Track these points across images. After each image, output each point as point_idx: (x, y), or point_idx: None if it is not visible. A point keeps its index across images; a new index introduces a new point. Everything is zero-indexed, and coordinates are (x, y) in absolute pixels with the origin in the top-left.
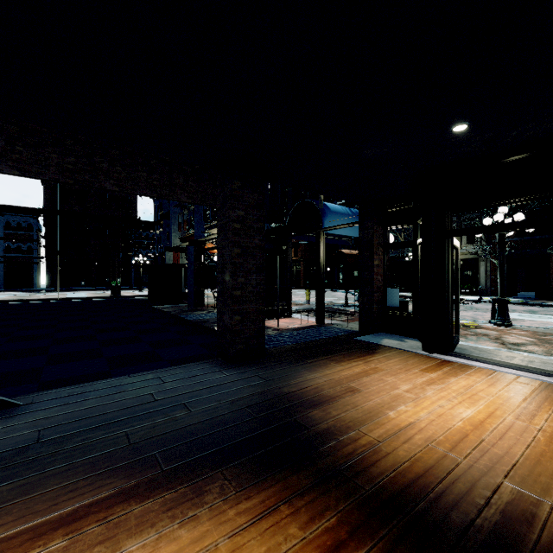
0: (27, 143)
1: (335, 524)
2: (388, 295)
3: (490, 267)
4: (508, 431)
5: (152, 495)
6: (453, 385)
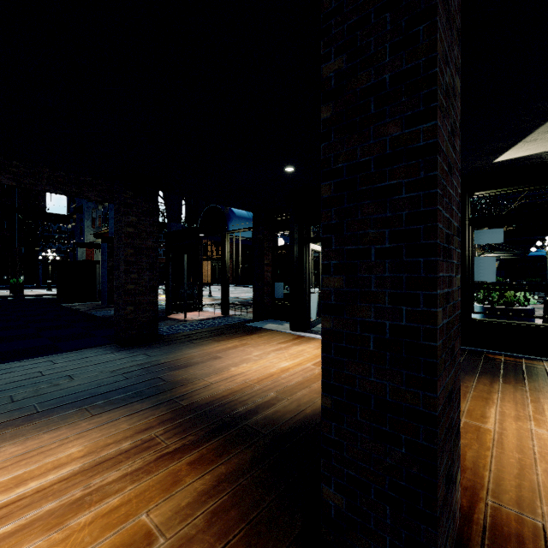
0: None
1: (153, 420)
2: (276, 288)
3: None
4: (300, 371)
5: (26, 423)
6: (291, 350)
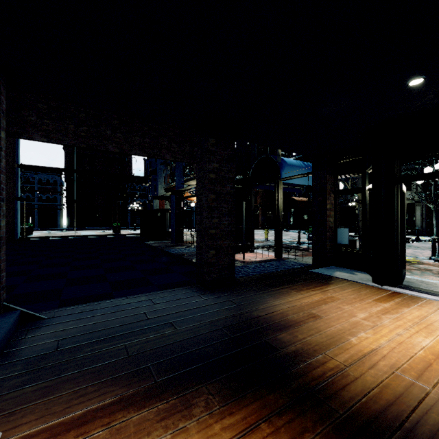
0: (52, 117)
1: None
2: (338, 234)
3: (425, 211)
4: None
5: (147, 404)
6: (407, 315)
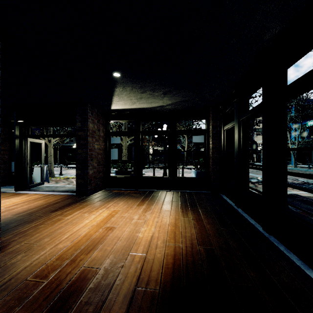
0: None
1: None
2: (12, 165)
3: None
4: None
5: None
6: None
